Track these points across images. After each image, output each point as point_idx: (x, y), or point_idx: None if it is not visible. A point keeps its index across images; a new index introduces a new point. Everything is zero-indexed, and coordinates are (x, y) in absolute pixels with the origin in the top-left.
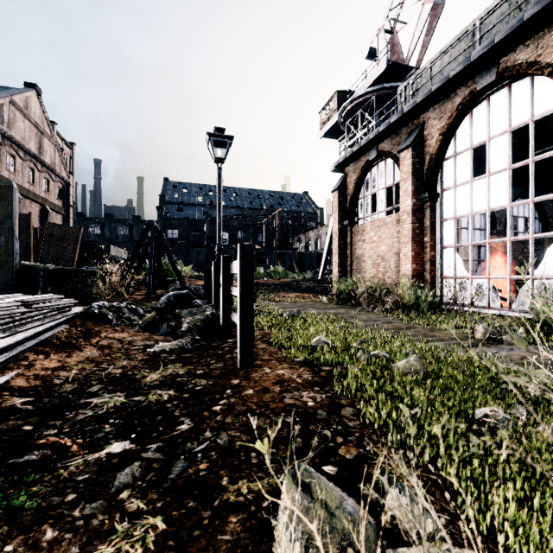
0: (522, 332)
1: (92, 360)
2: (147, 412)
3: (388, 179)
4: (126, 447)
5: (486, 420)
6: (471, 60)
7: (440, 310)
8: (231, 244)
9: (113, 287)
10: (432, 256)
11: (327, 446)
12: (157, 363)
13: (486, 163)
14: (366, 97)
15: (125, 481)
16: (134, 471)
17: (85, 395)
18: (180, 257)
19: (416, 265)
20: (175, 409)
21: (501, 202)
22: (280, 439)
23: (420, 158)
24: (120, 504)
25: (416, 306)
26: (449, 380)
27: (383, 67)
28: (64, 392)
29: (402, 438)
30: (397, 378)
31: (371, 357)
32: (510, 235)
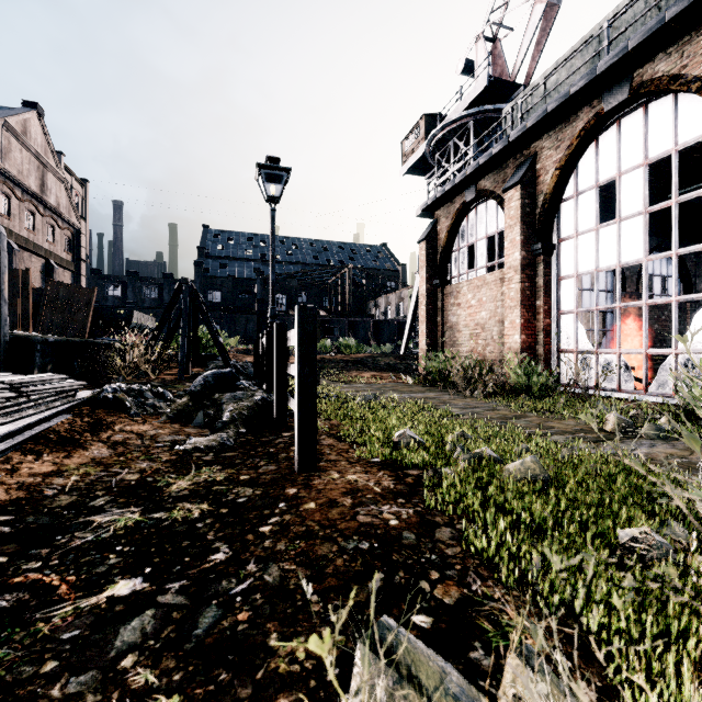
0: (665, 422)
1: (100, 462)
2: (169, 535)
3: (490, 226)
4: (136, 587)
5: (634, 545)
6: (597, 72)
7: (557, 394)
8: (289, 310)
9: (135, 364)
10: (546, 324)
11: (417, 585)
12: (188, 465)
13: (613, 207)
14: (462, 122)
15: (131, 640)
16: (145, 624)
17: (86, 511)
18: (223, 327)
19: (525, 336)
20: (209, 530)
21: (635, 255)
22: (352, 574)
23: (531, 199)
24: (120, 676)
25: (526, 388)
26: (579, 488)
27: (482, 85)
28: (57, 507)
29: (520, 572)
30: (510, 487)
31: (473, 457)
32: (646, 297)
